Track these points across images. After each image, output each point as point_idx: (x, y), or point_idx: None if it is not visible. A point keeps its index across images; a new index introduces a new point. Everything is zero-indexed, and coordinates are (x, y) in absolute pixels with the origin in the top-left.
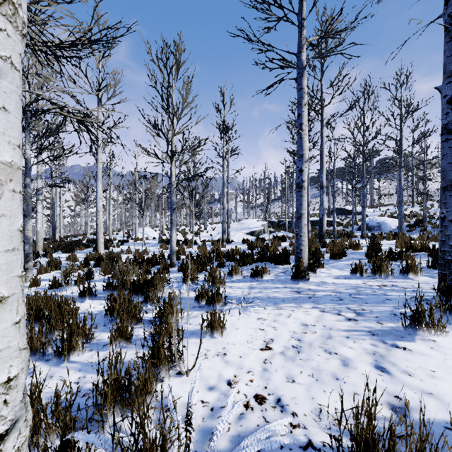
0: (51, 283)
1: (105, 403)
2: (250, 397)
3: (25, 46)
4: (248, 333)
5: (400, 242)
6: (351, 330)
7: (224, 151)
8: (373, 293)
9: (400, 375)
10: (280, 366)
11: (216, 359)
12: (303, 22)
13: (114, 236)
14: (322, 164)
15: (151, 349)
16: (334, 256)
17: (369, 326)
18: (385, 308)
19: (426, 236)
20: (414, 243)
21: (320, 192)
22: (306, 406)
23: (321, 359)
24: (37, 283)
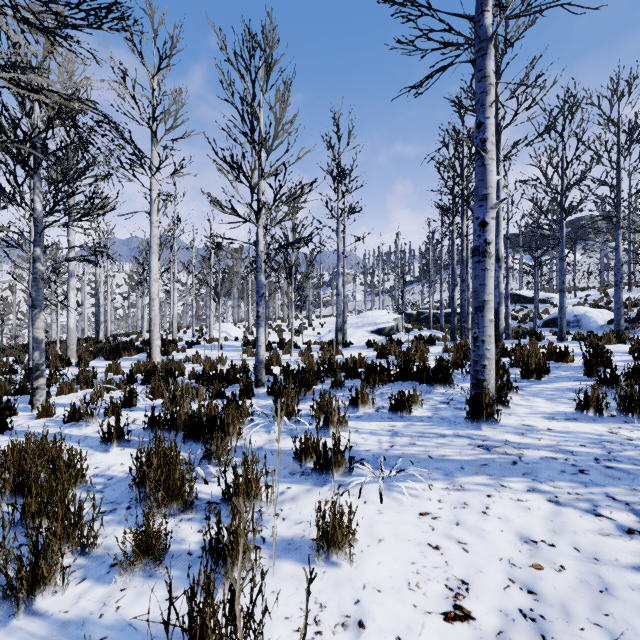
0: (68, 413)
1: None
2: None
3: None
4: (407, 557)
5: None
6: None
7: (338, 208)
8: None
9: None
10: None
11: None
12: None
13: (181, 335)
14: (497, 222)
15: (186, 630)
16: (529, 372)
17: None
18: None
19: None
20: None
21: (495, 267)
22: None
23: None
24: (50, 412)
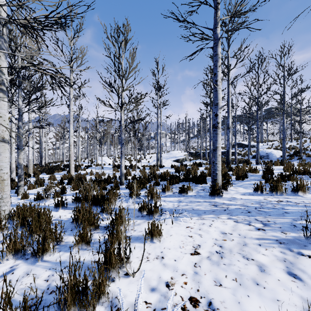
0: (36, 196)
1: (65, 307)
2: (185, 299)
3: (9, 19)
4: (180, 239)
5: (287, 167)
6: (261, 239)
7: (158, 103)
8: (273, 207)
9: (310, 282)
10: (208, 270)
11: (156, 262)
12: (218, 5)
13: (82, 162)
14: (228, 111)
15: (104, 255)
16: (239, 177)
17: (275, 235)
18: (285, 220)
19: (304, 163)
20: (298, 168)
21: (227, 131)
22: (234, 310)
23: (241, 265)
24: (26, 196)
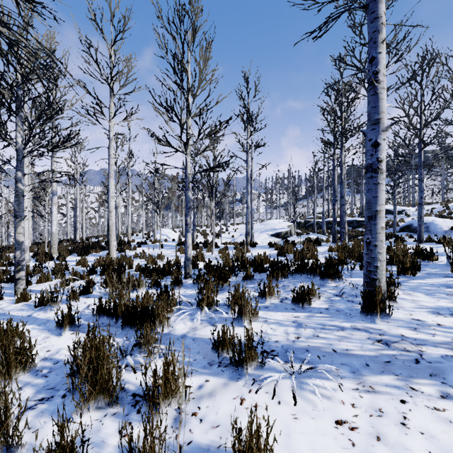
0: (38, 300)
1: None
2: None
3: None
4: None
5: None
6: None
7: (248, 143)
8: None
9: None
10: None
11: None
12: None
13: (134, 237)
14: None
15: None
16: (404, 270)
17: None
18: None
19: None
20: None
21: None
22: None
23: None
24: (26, 298)
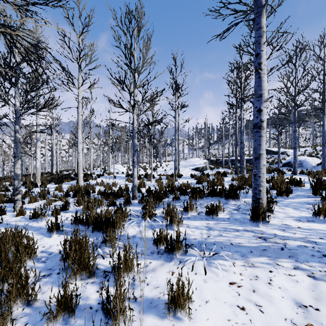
0: (32, 214)
1: None
2: None
3: None
4: (225, 315)
5: None
6: None
7: (176, 105)
8: None
9: None
10: None
11: None
12: None
13: (94, 171)
14: None
15: None
16: (281, 193)
17: None
18: None
19: None
20: None
21: None
22: None
23: None
24: (23, 213)
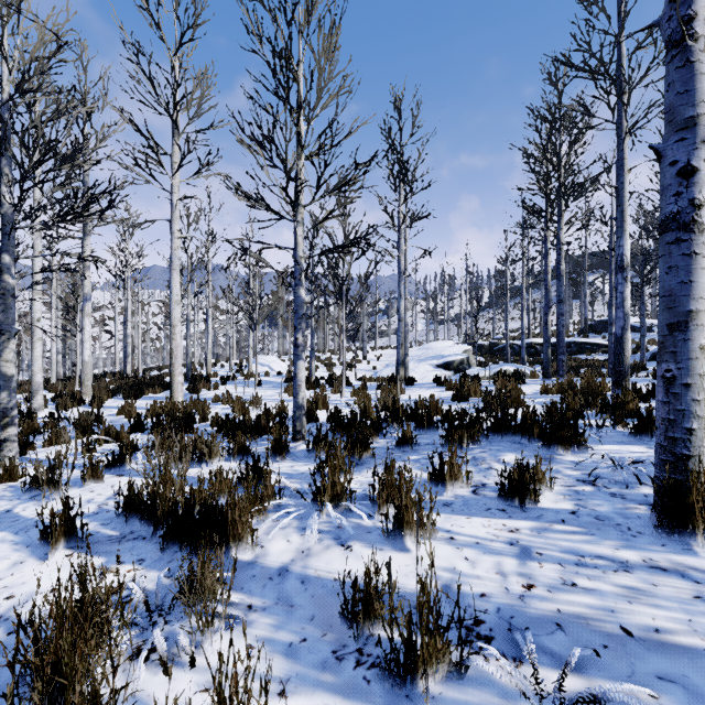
0: (30, 480)
1: None
2: None
3: None
4: None
5: None
6: None
7: (400, 214)
8: None
9: None
10: None
11: None
12: None
13: (217, 369)
14: (621, 217)
15: None
16: None
17: None
18: None
19: None
20: None
21: (618, 279)
22: None
23: None
24: (14, 474)
